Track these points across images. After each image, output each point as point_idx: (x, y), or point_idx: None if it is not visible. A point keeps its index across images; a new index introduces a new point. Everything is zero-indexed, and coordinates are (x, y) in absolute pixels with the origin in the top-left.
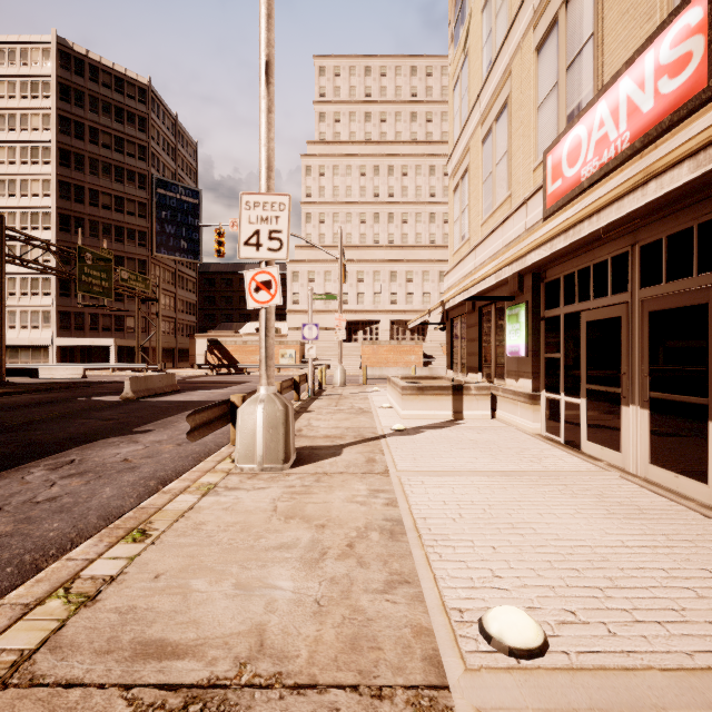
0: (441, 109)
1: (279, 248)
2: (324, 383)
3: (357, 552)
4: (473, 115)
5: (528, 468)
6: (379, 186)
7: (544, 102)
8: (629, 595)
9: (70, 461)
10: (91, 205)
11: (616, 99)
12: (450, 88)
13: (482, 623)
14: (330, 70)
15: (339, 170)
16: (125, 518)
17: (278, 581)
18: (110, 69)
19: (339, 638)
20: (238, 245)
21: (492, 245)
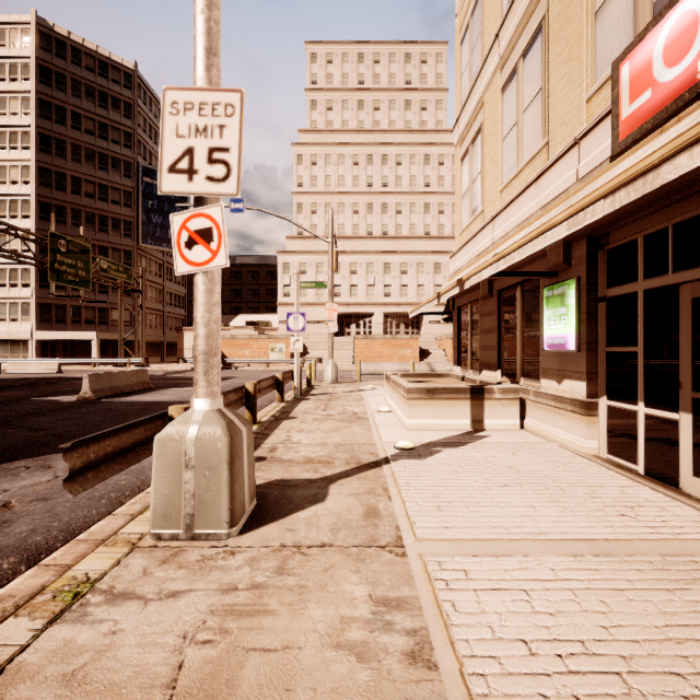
0: (435, 97)
1: (225, 177)
2: (313, 379)
3: None
4: (489, 61)
5: (630, 533)
6: (373, 175)
7: (608, 1)
8: None
9: None
10: (73, 193)
11: None
12: (456, 43)
13: None
14: (323, 57)
15: (332, 159)
16: None
17: None
18: (94, 52)
19: None
20: (159, 171)
21: (519, 210)
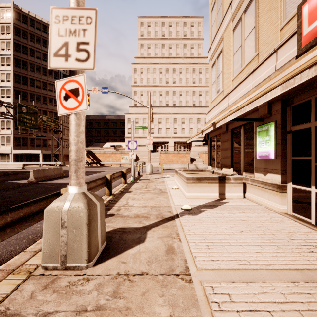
0: (197, 42)
1: (86, 58)
2: (141, 172)
3: None
4: (226, 17)
5: None
6: (169, 78)
7: None
8: None
9: None
10: (31, 86)
11: None
12: (209, 11)
13: None
14: (146, 24)
15: (150, 71)
16: None
17: None
18: (40, 21)
19: None
20: (48, 56)
21: (243, 89)
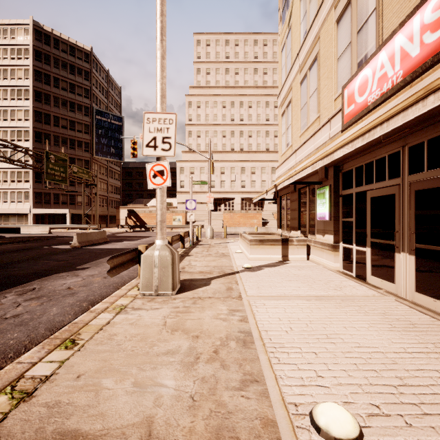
0: (272, 66)
1: (169, 149)
2: (199, 237)
3: (221, 357)
4: (294, 66)
5: (334, 294)
6: (234, 114)
7: (342, 55)
8: (415, 392)
9: (32, 288)
10: (55, 126)
11: (393, 49)
12: (279, 50)
13: (312, 416)
14: (204, 42)
15: (209, 104)
16: (62, 331)
17: (164, 380)
18: (66, 41)
19: (207, 428)
20: (142, 146)
21: (307, 149)
